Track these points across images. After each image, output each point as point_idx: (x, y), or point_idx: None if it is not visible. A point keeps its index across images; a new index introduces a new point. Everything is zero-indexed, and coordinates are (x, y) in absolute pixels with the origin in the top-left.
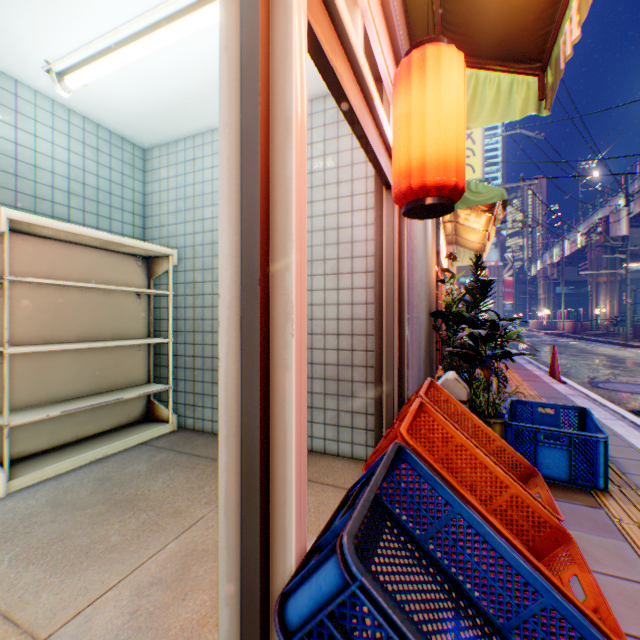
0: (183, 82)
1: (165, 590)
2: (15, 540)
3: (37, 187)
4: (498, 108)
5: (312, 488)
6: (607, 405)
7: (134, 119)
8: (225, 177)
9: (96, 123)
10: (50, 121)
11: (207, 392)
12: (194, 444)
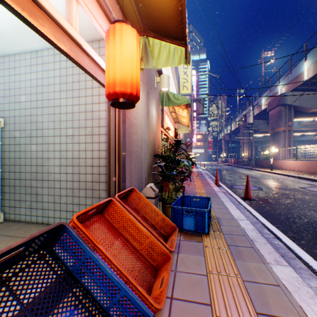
0: None
1: None
2: None
3: None
4: (169, 60)
5: None
6: (233, 195)
7: None
8: None
9: None
10: None
11: (23, 199)
12: (10, 229)
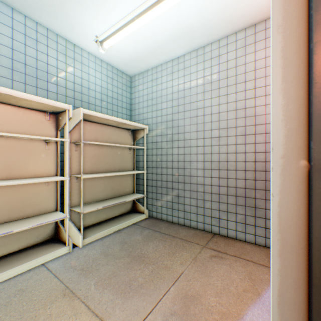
0: (158, 37)
1: (180, 320)
2: (93, 273)
3: (89, 98)
4: None
5: (239, 262)
6: None
7: (129, 61)
8: (277, 64)
9: (111, 66)
10: (94, 66)
11: (163, 199)
12: (159, 226)
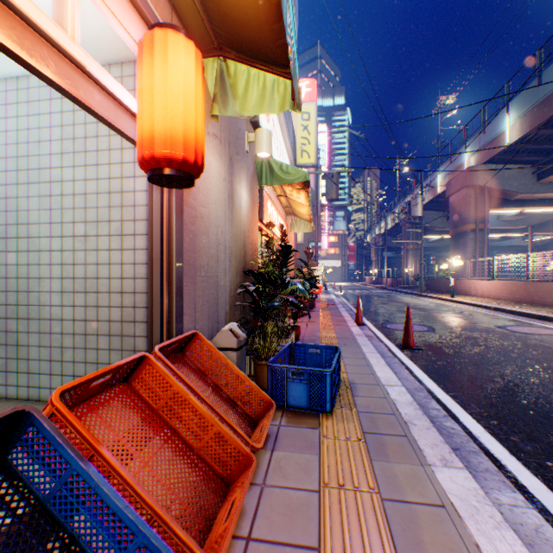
0: None
1: None
2: None
3: None
4: (264, 101)
5: None
6: (384, 341)
7: None
8: None
9: None
10: None
11: None
12: None
